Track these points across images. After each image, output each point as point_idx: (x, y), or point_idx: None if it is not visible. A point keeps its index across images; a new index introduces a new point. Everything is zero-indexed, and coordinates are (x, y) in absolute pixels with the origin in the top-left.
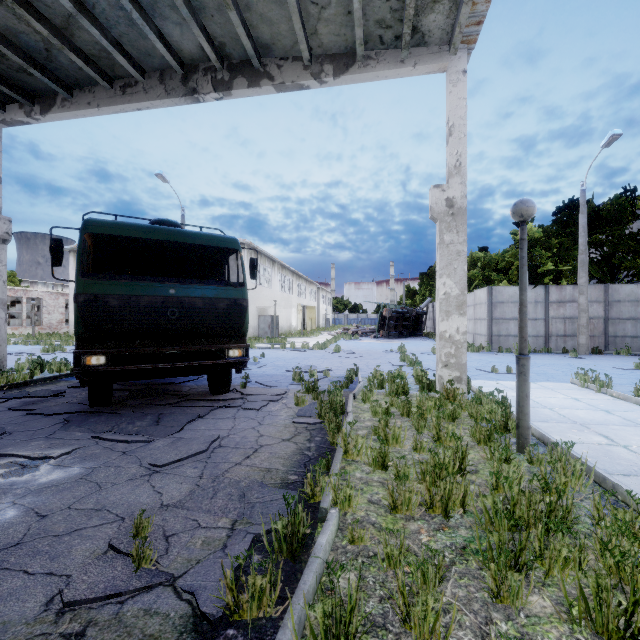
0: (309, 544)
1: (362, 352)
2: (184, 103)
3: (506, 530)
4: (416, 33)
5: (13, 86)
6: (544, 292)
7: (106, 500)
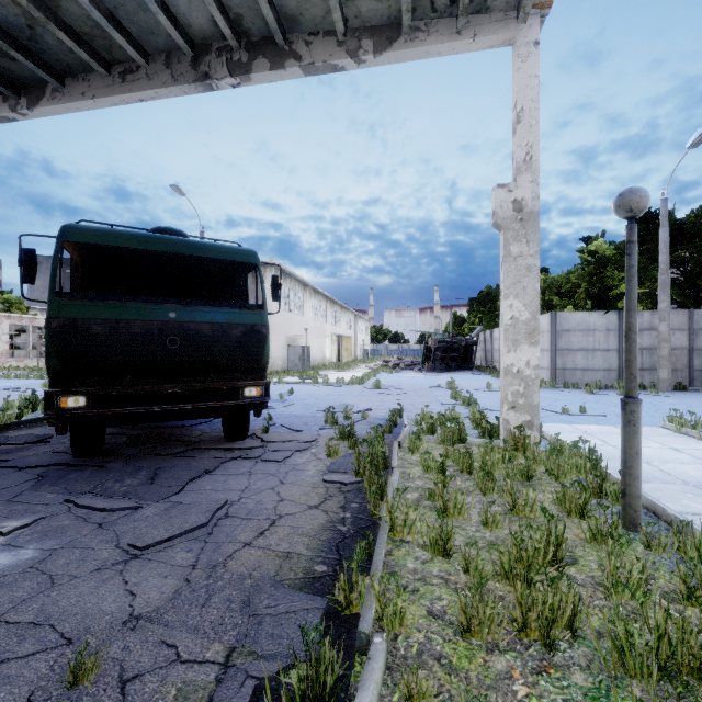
0: (341, 700)
1: (405, 388)
2: (195, 91)
3: (654, 684)
4: None
5: None
6: (617, 318)
7: (54, 606)
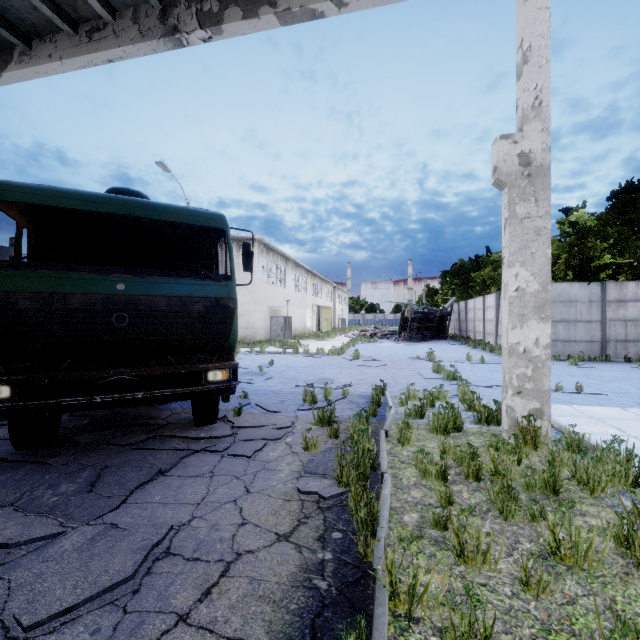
0: None
1: (384, 359)
2: (164, 48)
3: None
4: None
5: None
6: (600, 290)
7: None
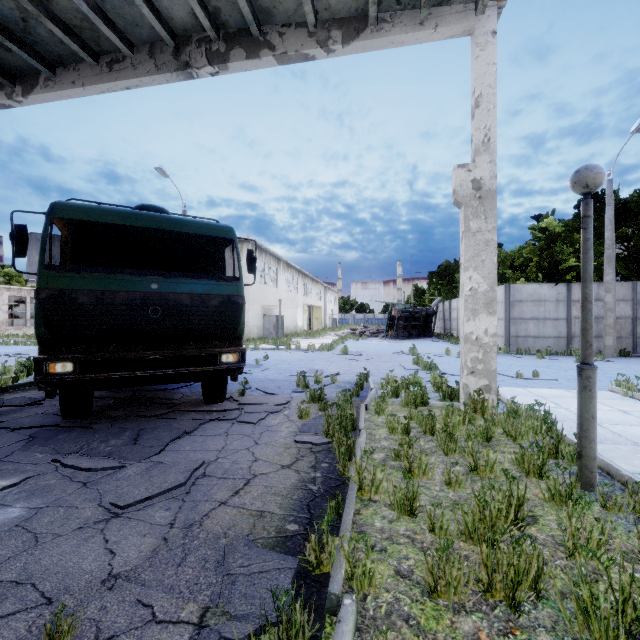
0: None
1: (371, 354)
2: (176, 80)
3: None
4: None
5: None
6: (566, 290)
7: (36, 565)
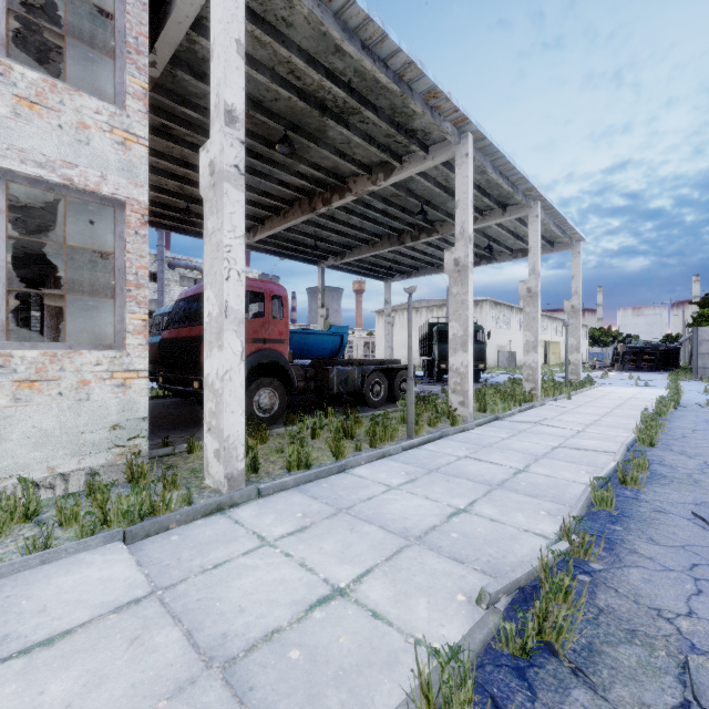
0: None
1: None
2: None
3: None
4: (555, 242)
5: (400, 272)
6: None
7: None
